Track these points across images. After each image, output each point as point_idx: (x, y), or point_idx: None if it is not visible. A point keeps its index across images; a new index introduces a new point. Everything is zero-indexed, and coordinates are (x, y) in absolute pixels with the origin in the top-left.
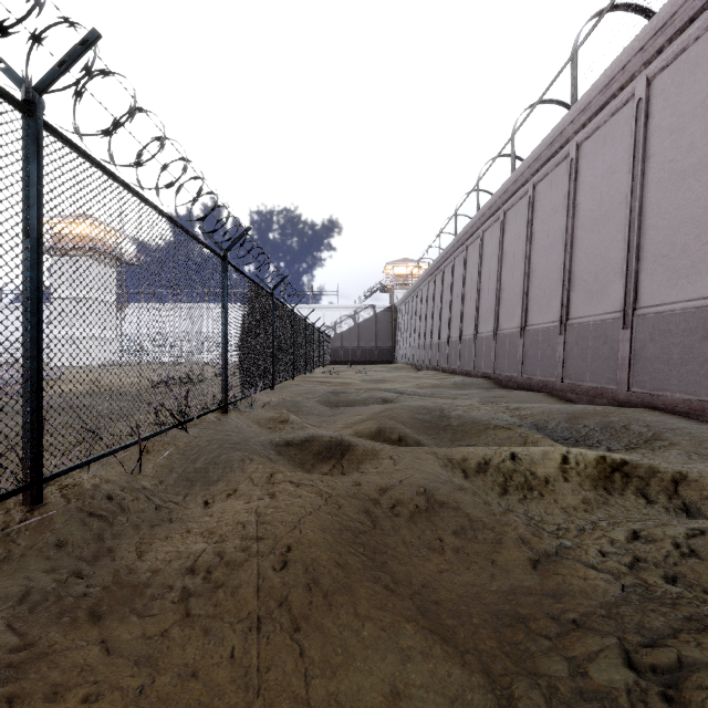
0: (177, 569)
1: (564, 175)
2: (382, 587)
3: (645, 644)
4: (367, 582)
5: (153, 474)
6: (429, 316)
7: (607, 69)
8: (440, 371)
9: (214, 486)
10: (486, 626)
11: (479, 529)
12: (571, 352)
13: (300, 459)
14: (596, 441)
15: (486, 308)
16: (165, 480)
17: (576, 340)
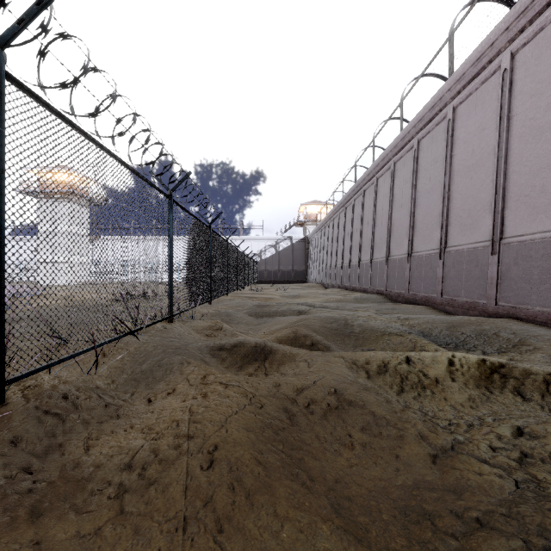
0: (117, 464)
1: (443, 132)
2: (299, 485)
3: (550, 548)
4: (286, 480)
5: (107, 374)
6: (334, 246)
7: (479, 46)
8: (343, 288)
9: (156, 385)
10: (395, 523)
11: (383, 426)
12: (449, 273)
13: (230, 361)
14: (473, 346)
15: (379, 238)
16: (116, 380)
17: (453, 264)
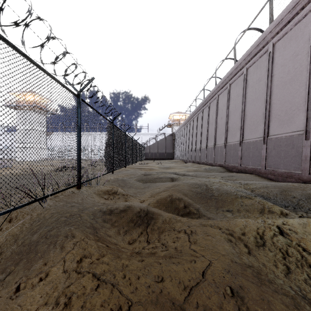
0: None
1: (265, 61)
2: None
3: None
4: None
5: (1, 243)
6: (190, 137)
7: None
8: (196, 163)
9: (34, 264)
10: None
11: None
12: (270, 153)
13: (118, 226)
14: (308, 208)
15: (220, 132)
16: (5, 252)
17: (274, 146)
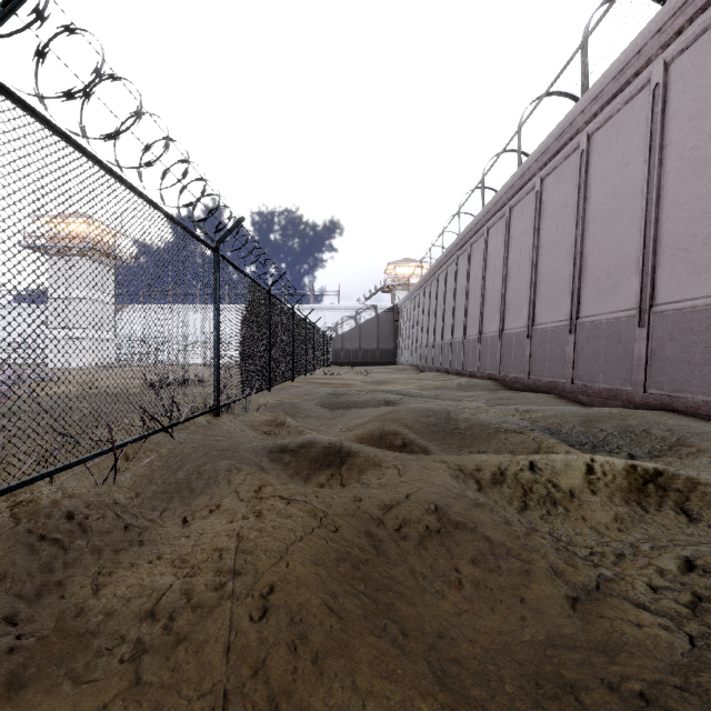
0: (135, 611)
1: (574, 167)
2: (388, 644)
3: None
4: (369, 636)
5: (130, 485)
6: (432, 317)
7: (621, 54)
8: (443, 372)
9: (195, 500)
10: (523, 698)
11: (502, 556)
12: (582, 352)
13: (295, 467)
14: (616, 447)
15: (491, 307)
16: (142, 492)
17: (588, 339)
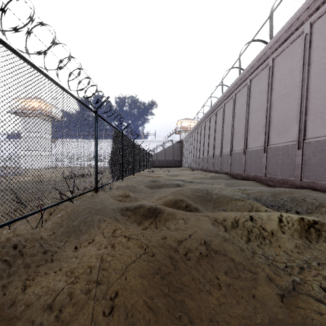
0: (42, 304)
1: (266, 74)
2: None
3: None
4: (171, 325)
5: (50, 227)
6: (198, 145)
7: (289, 19)
8: (204, 170)
9: (82, 236)
10: None
11: (241, 270)
12: (270, 161)
13: (133, 218)
14: (289, 207)
15: (226, 140)
16: (56, 232)
17: (273, 155)
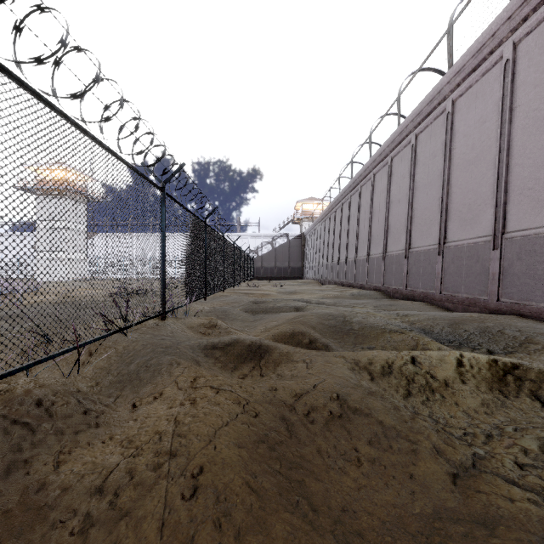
0: (87, 487)
1: (442, 126)
2: (300, 520)
3: None
4: (284, 513)
5: (92, 375)
6: (331, 242)
7: (479, 37)
8: (340, 285)
9: (142, 388)
10: None
11: (393, 438)
12: (448, 269)
13: (224, 361)
14: (477, 344)
15: (376, 234)
16: (101, 382)
17: (453, 259)
